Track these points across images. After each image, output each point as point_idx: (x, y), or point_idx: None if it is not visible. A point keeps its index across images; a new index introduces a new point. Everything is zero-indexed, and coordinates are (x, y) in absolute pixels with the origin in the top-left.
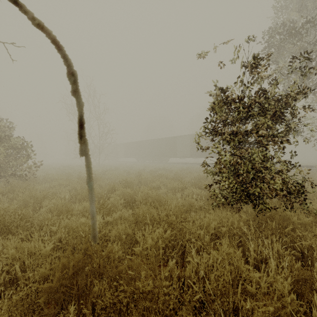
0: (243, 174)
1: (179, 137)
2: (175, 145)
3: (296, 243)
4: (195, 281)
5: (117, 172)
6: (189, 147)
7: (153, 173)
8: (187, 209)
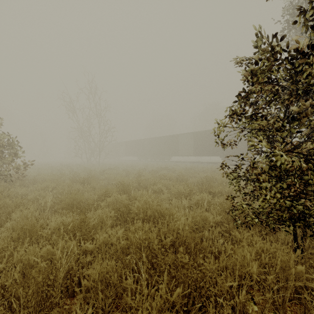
0: (296, 183)
1: (181, 135)
2: (178, 143)
3: None
4: None
5: (116, 172)
6: (192, 146)
7: (155, 173)
8: (199, 225)
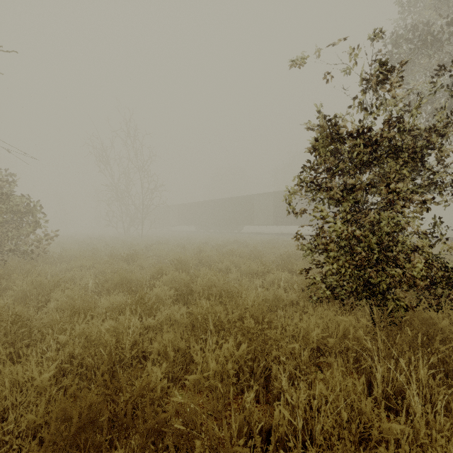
0: (362, 253)
1: (257, 196)
2: (252, 207)
3: (449, 365)
4: (290, 435)
5: (168, 247)
6: (272, 211)
7: (220, 248)
8: (272, 305)
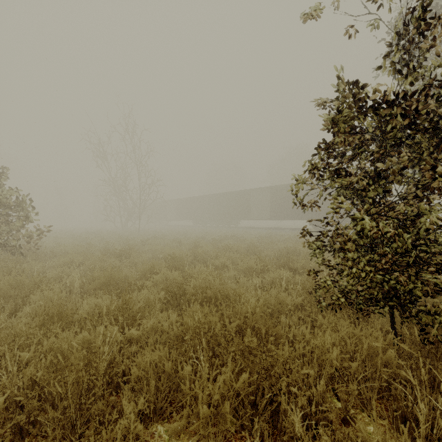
0: (388, 254)
1: (253, 191)
2: (248, 202)
3: None
4: None
5: (164, 242)
6: (268, 205)
7: (217, 243)
8: (274, 309)
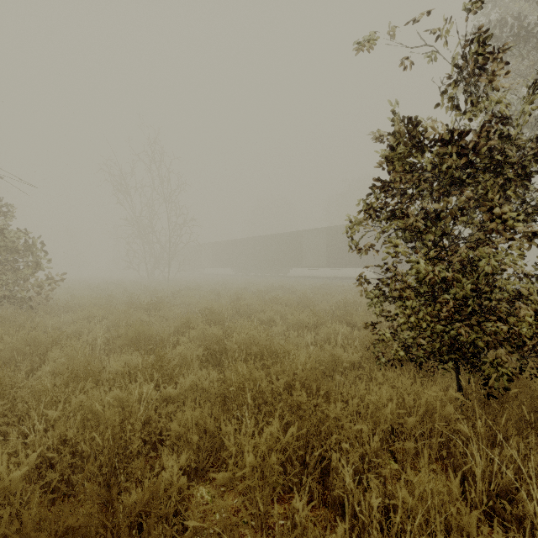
0: (449, 302)
1: (307, 233)
2: (301, 246)
3: None
4: None
5: (199, 293)
6: (325, 250)
7: (263, 295)
8: (328, 367)
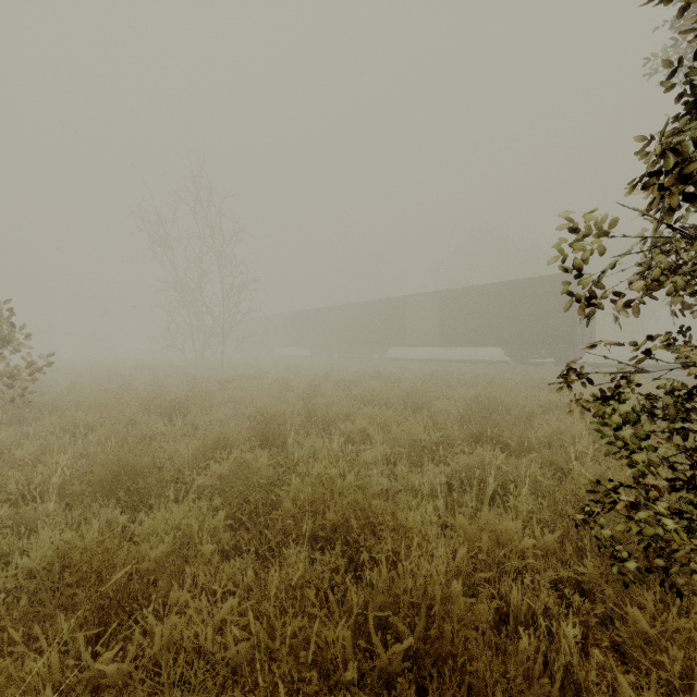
0: None
1: (411, 300)
2: (403, 317)
3: None
4: None
5: (259, 384)
6: (435, 323)
7: (350, 387)
8: (488, 561)
